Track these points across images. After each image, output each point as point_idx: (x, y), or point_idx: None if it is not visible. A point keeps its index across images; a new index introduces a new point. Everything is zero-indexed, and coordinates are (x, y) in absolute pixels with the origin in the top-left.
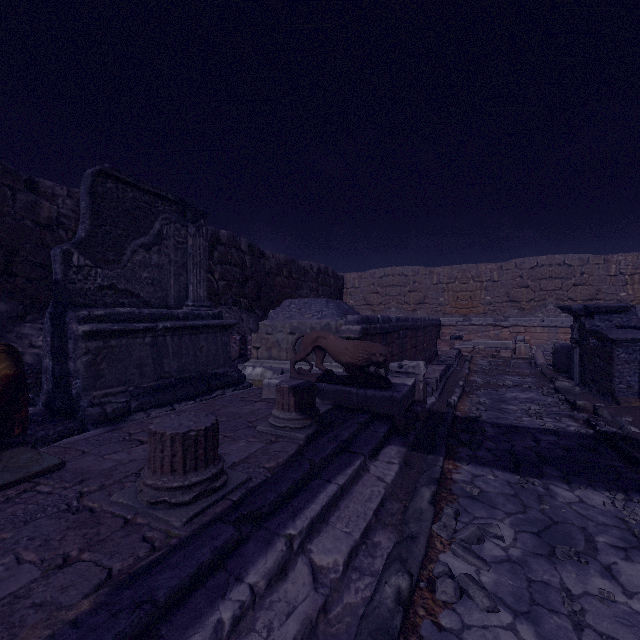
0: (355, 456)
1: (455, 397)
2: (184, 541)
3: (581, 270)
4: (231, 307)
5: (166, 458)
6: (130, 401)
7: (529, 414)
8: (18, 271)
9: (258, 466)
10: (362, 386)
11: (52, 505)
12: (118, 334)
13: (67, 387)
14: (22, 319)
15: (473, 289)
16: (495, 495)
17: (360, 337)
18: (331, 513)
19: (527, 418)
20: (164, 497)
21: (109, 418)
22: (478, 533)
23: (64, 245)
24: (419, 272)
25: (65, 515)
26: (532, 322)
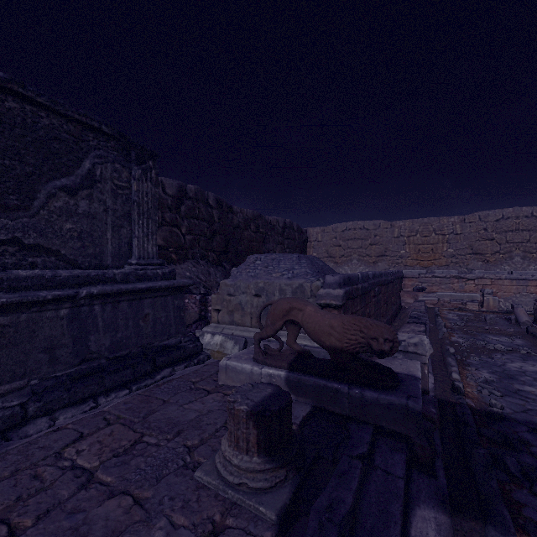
0: None
1: (456, 374)
2: None
3: None
4: (198, 261)
5: None
6: (27, 402)
7: None
8: None
9: None
10: (355, 382)
11: None
12: (12, 308)
13: None
14: None
15: (435, 242)
16: None
17: (343, 304)
18: None
19: None
20: None
21: None
22: None
23: None
24: (380, 226)
25: None
26: (499, 274)
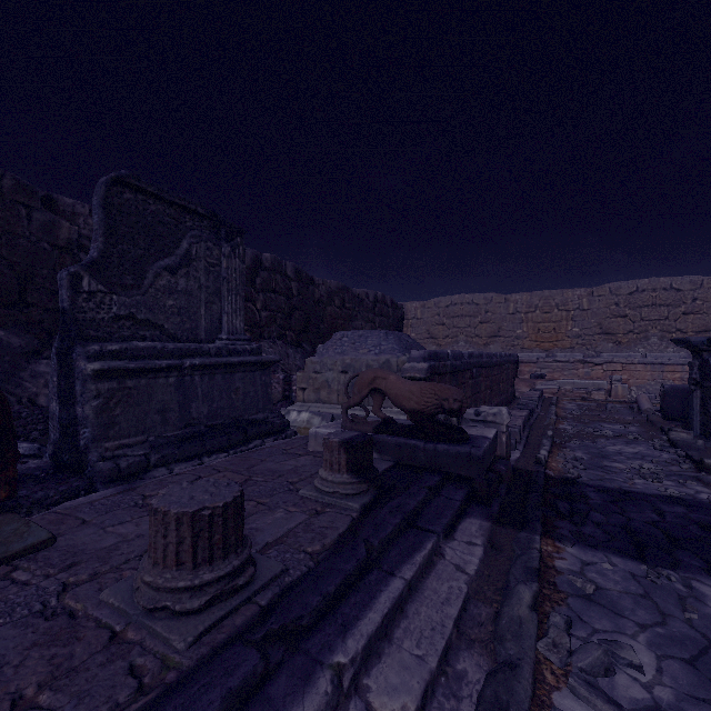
0: (425, 535)
1: (544, 451)
2: (185, 677)
3: (693, 295)
4: (275, 341)
5: (170, 546)
6: (150, 454)
7: (642, 475)
8: (34, 300)
9: (298, 550)
10: (431, 439)
11: (23, 604)
12: (136, 373)
13: (75, 437)
14: (38, 355)
15: (557, 319)
16: (617, 595)
17: (427, 377)
18: (395, 623)
19: (640, 480)
20: (165, 602)
21: (123, 475)
22: (605, 660)
23: (72, 267)
24: (492, 300)
25: (35, 621)
26: (631, 358)
